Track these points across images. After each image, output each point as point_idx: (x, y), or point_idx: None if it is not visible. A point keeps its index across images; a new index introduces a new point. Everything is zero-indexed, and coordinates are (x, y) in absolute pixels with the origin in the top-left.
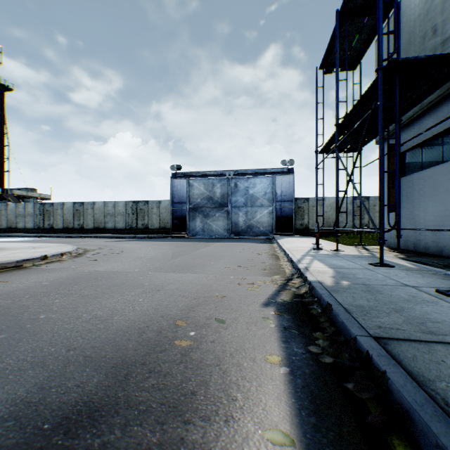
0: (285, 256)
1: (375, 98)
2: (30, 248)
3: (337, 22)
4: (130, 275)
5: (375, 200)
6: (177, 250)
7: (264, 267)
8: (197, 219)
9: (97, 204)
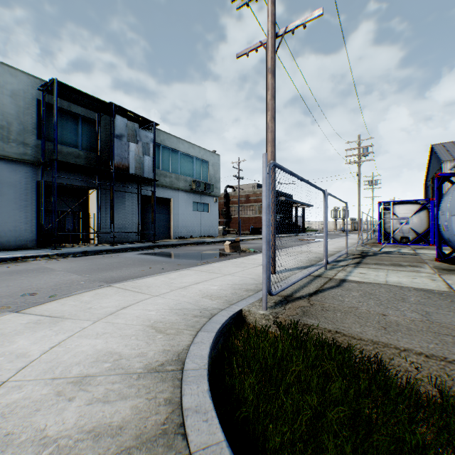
0: None
1: None
2: None
3: None
4: (76, 269)
5: None
6: None
7: None
8: None
9: None
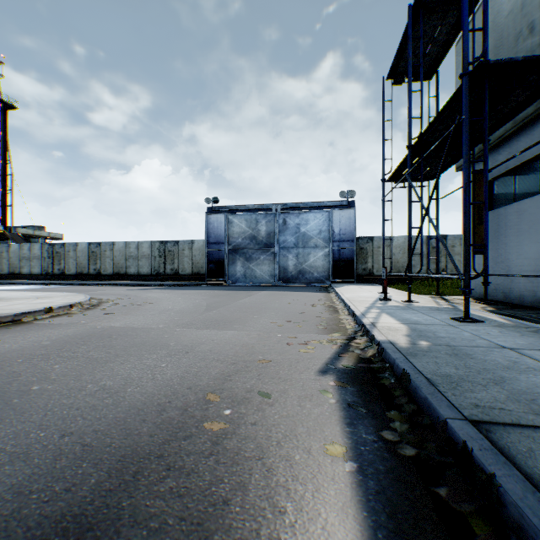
0: (346, 309)
1: (458, 112)
2: (33, 298)
3: (409, 19)
4: (153, 332)
5: (454, 239)
6: (213, 301)
7: (319, 322)
8: (237, 263)
9: (117, 245)
